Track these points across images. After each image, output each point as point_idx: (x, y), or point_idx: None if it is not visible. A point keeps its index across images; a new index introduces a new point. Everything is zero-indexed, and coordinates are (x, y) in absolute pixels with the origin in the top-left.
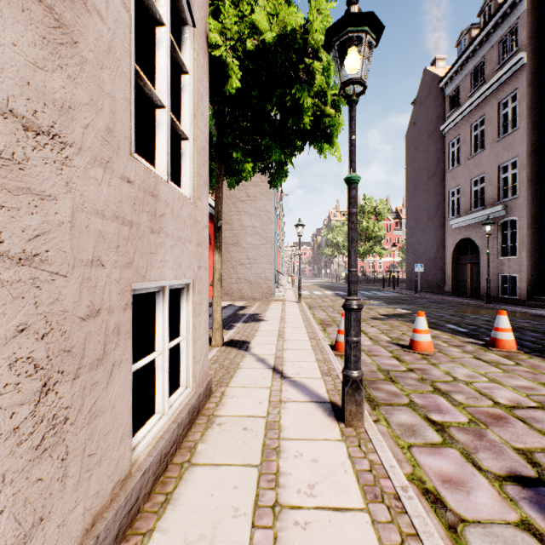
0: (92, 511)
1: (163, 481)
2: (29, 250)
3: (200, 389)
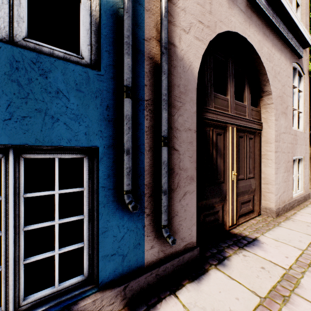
0: (288, 198)
1: (299, 206)
2: (283, 151)
3: (306, 193)
